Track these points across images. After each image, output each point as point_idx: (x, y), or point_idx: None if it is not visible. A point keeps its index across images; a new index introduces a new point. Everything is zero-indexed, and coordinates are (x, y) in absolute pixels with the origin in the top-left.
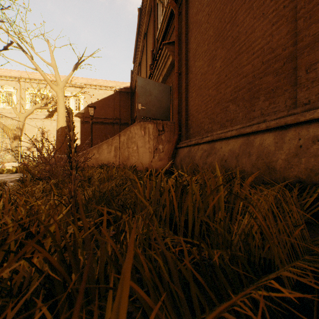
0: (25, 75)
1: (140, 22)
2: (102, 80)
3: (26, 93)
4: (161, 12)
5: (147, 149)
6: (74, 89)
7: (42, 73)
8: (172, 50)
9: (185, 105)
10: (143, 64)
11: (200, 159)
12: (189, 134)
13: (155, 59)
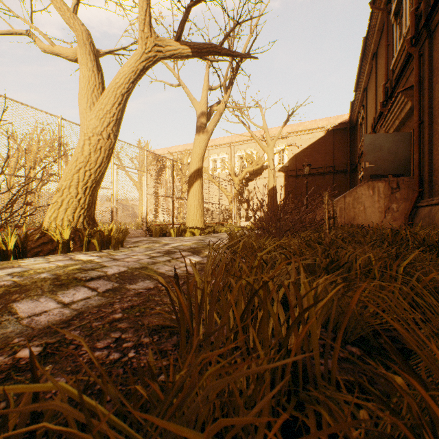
0: (234, 139)
1: (366, 44)
2: (309, 122)
3: (235, 157)
4: (398, 36)
5: (375, 209)
6: (277, 142)
7: (256, 138)
8: (410, 94)
9: (428, 159)
10: (370, 91)
11: (438, 219)
12: (433, 191)
13: (389, 96)
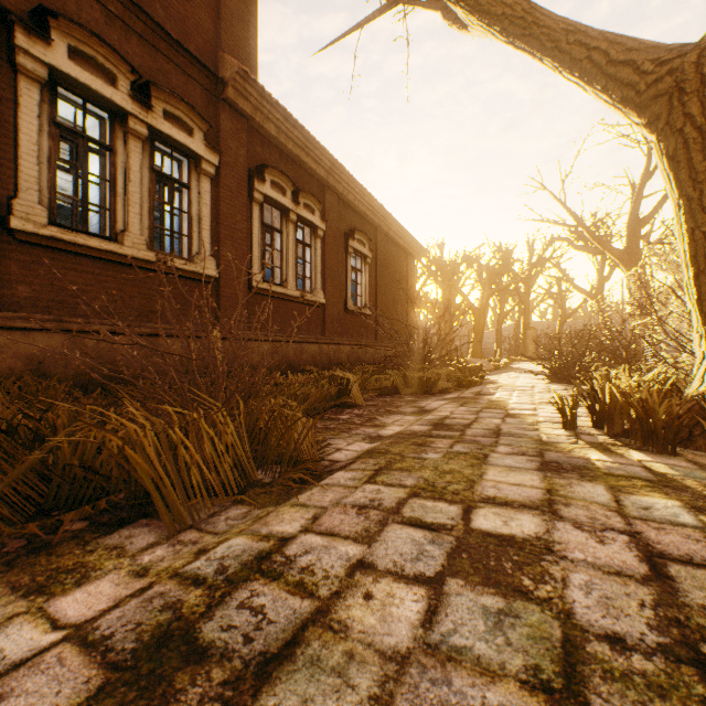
0: None
1: None
2: None
3: None
4: None
5: None
6: None
7: None
8: None
9: None
10: None
11: None
12: None
13: None
